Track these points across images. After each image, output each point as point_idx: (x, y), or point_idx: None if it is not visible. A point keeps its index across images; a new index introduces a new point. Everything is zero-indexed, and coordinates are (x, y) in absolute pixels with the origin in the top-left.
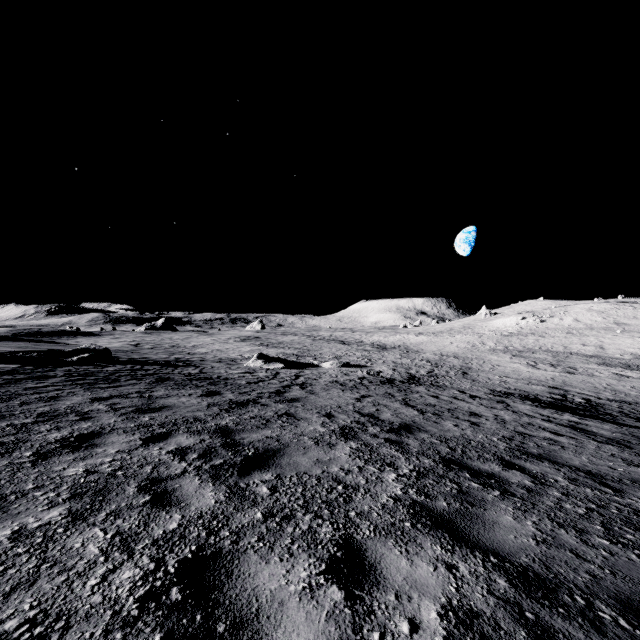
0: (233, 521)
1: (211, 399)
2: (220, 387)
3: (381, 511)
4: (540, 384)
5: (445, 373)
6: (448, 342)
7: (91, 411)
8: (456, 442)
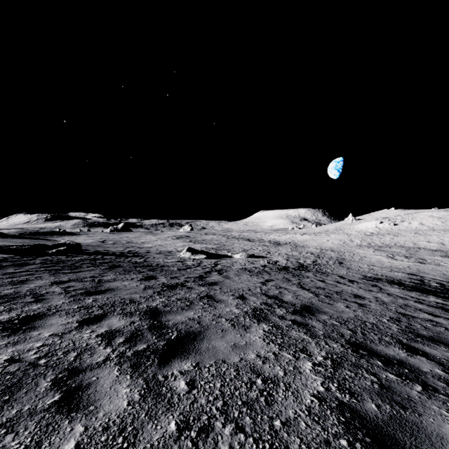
0: (141, 437)
1: (148, 283)
2: (157, 273)
3: (308, 419)
4: (400, 271)
5: (326, 262)
6: (325, 240)
7: (47, 293)
8: (353, 324)
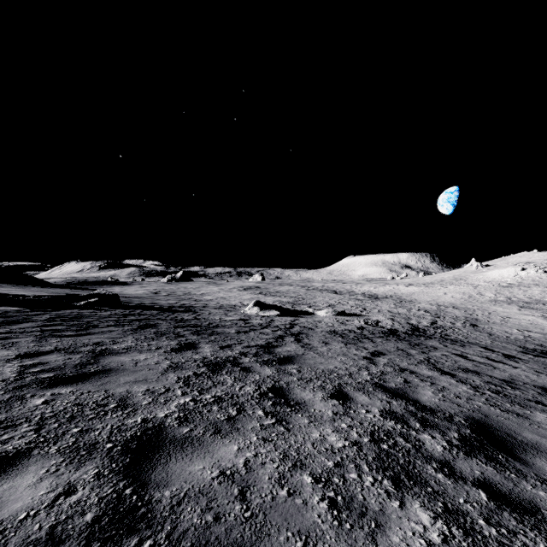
0: None
1: (178, 357)
2: (202, 337)
3: None
4: None
5: (451, 324)
6: (441, 292)
7: None
8: None
